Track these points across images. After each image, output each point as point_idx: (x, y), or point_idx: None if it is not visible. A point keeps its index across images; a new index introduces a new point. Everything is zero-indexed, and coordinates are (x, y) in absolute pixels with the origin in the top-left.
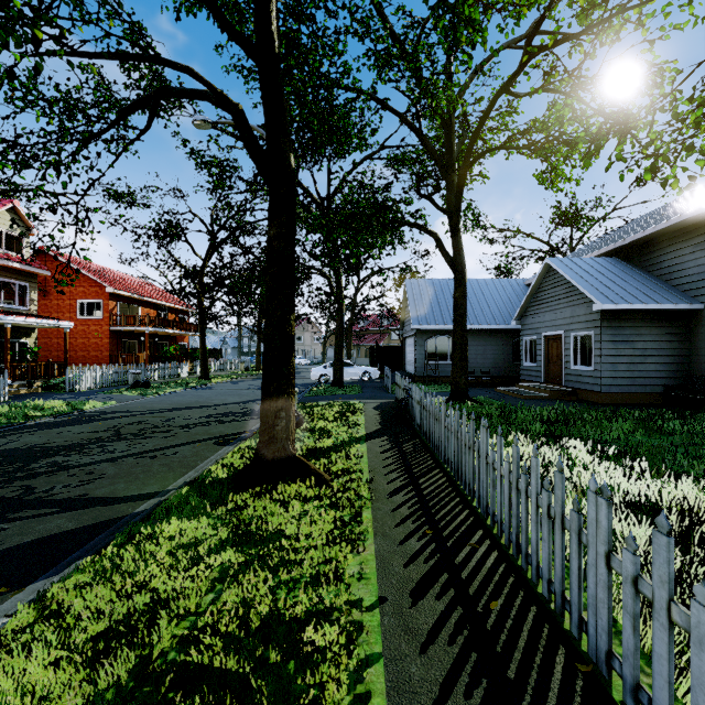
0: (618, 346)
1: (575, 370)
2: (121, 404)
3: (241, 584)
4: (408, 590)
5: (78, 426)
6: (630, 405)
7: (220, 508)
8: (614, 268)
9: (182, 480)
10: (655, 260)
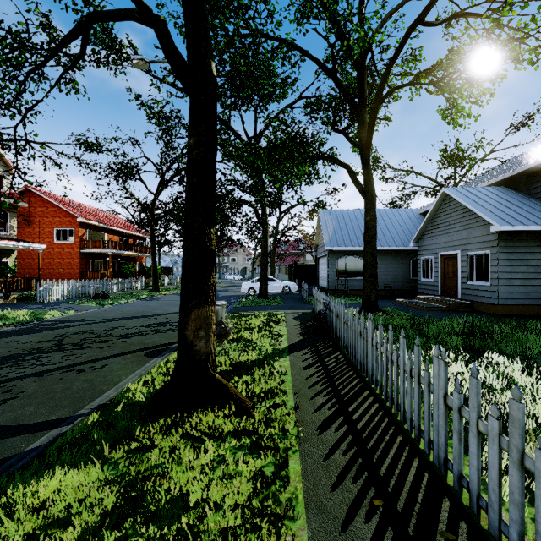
0: (513, 263)
1: (471, 285)
2: (78, 314)
3: None
4: None
5: (29, 335)
6: (525, 317)
7: (122, 448)
8: (504, 195)
9: (98, 401)
10: None
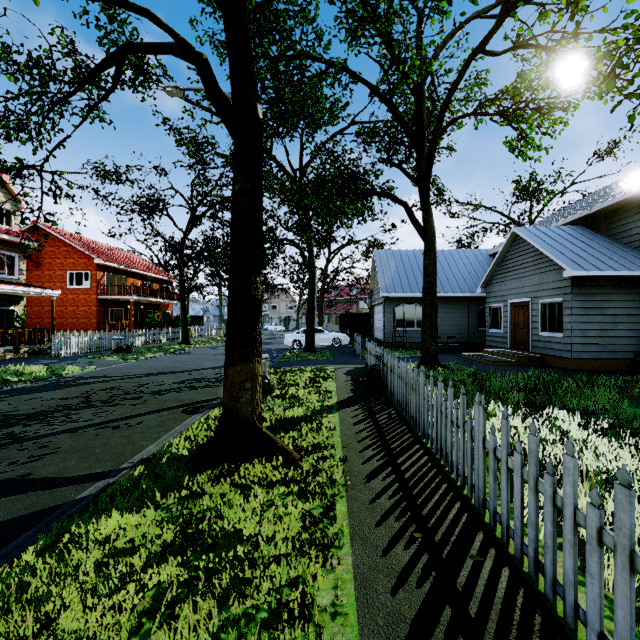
0: (588, 312)
1: (543, 337)
2: (100, 369)
3: (177, 622)
4: (400, 639)
5: (51, 392)
6: (601, 372)
7: (173, 495)
8: (581, 236)
9: (139, 456)
10: (623, 228)
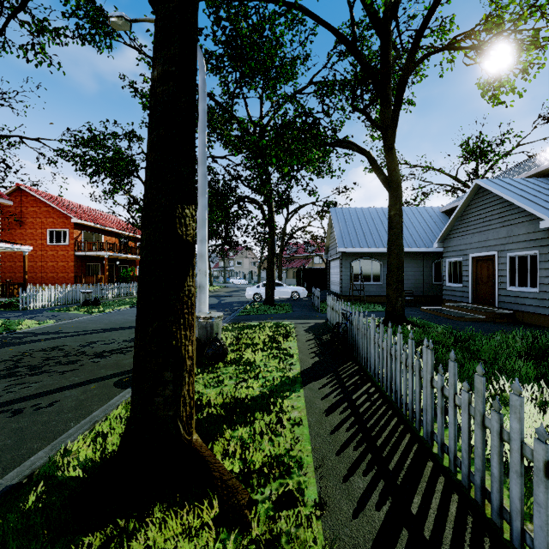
0: None
1: (512, 291)
2: (59, 324)
3: None
4: None
5: None
6: None
7: None
8: None
9: (12, 475)
10: None
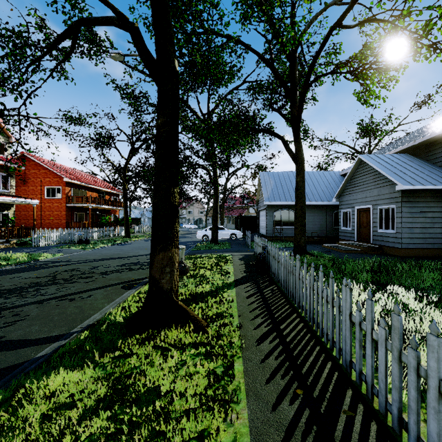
0: (414, 215)
1: (381, 233)
2: (66, 256)
3: None
4: None
5: (28, 273)
6: (423, 258)
7: (108, 355)
8: (407, 161)
9: (87, 322)
10: (438, 155)
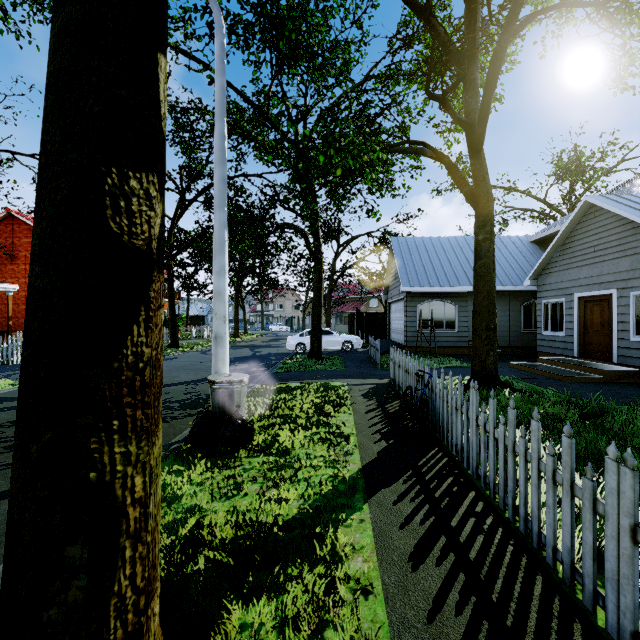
0: None
1: (639, 342)
2: None
3: None
4: None
5: None
6: None
7: None
8: None
9: None
10: None
